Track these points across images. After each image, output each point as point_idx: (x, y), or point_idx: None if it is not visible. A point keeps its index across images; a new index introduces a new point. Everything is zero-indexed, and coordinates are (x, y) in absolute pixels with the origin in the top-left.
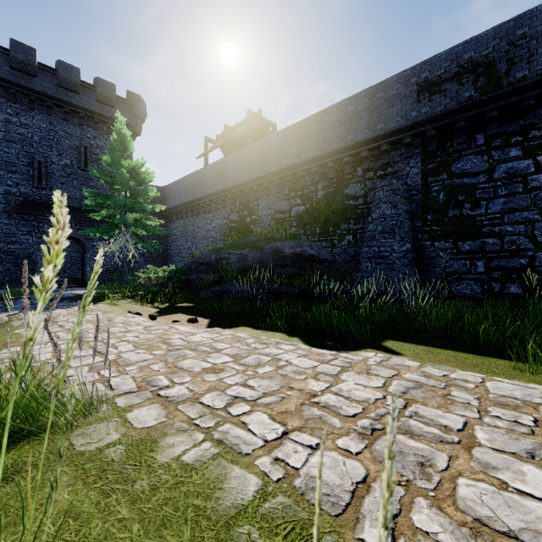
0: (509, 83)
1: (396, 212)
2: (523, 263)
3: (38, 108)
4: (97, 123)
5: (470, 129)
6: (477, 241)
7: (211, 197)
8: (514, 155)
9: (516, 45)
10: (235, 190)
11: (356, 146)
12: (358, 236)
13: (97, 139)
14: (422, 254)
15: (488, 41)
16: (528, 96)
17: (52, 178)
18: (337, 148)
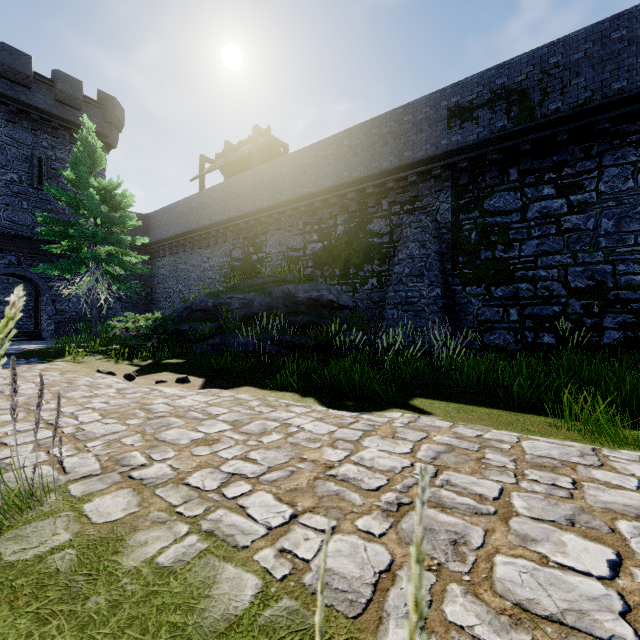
0: (542, 115)
1: (425, 253)
2: (557, 311)
3: None
4: (57, 128)
5: (503, 163)
6: (510, 287)
7: (208, 229)
8: (547, 193)
9: (549, 74)
10: (239, 222)
11: (381, 175)
12: (383, 279)
13: (57, 149)
14: (453, 300)
15: (521, 67)
16: (562, 130)
17: None
18: (359, 177)
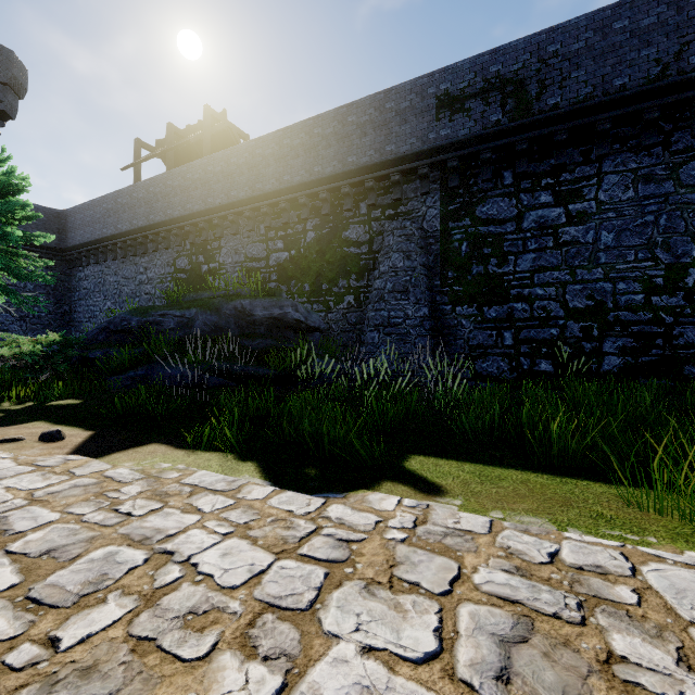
0: (540, 110)
1: (411, 265)
2: (554, 334)
3: None
4: None
5: (497, 165)
6: (504, 306)
7: (145, 232)
8: (545, 201)
9: (548, 64)
10: (185, 224)
11: (359, 172)
12: (362, 297)
13: None
14: (441, 322)
15: (517, 53)
16: (561, 129)
17: None
18: (333, 173)
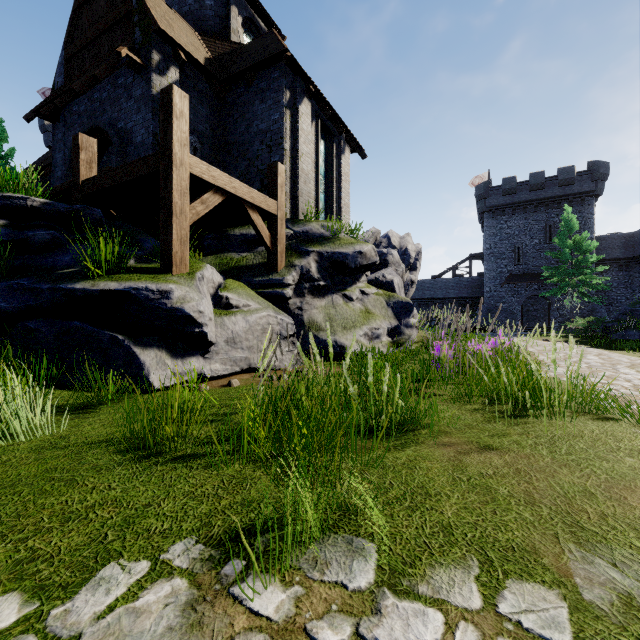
0: None
1: None
2: None
3: (517, 212)
4: (559, 203)
5: None
6: None
7: None
8: None
9: None
10: None
11: None
12: None
13: (559, 215)
14: None
15: None
16: None
17: (526, 256)
18: None
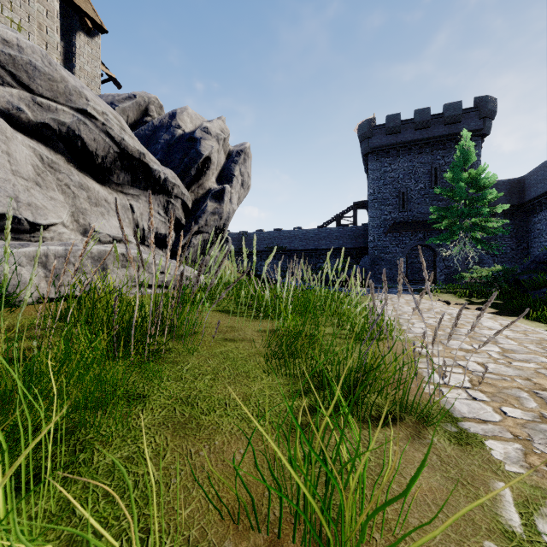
0: None
1: None
2: None
3: (402, 154)
4: (445, 143)
5: None
6: None
7: None
8: None
9: None
10: None
11: None
12: None
13: (445, 157)
14: None
15: None
16: None
17: (410, 202)
18: None
